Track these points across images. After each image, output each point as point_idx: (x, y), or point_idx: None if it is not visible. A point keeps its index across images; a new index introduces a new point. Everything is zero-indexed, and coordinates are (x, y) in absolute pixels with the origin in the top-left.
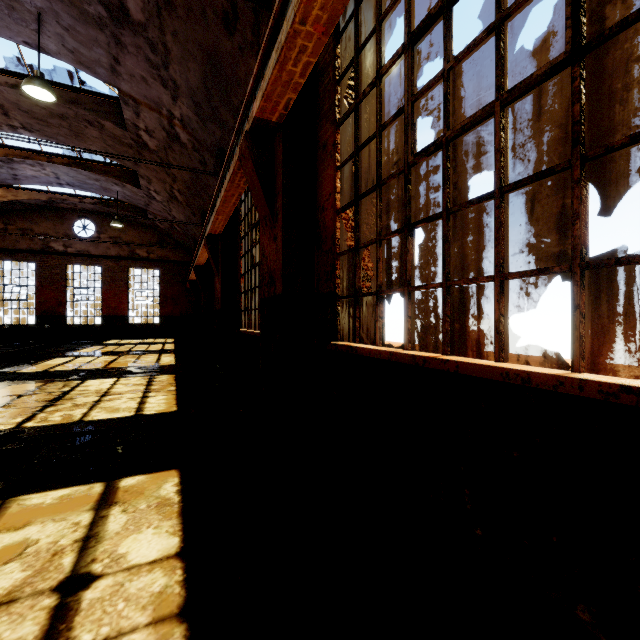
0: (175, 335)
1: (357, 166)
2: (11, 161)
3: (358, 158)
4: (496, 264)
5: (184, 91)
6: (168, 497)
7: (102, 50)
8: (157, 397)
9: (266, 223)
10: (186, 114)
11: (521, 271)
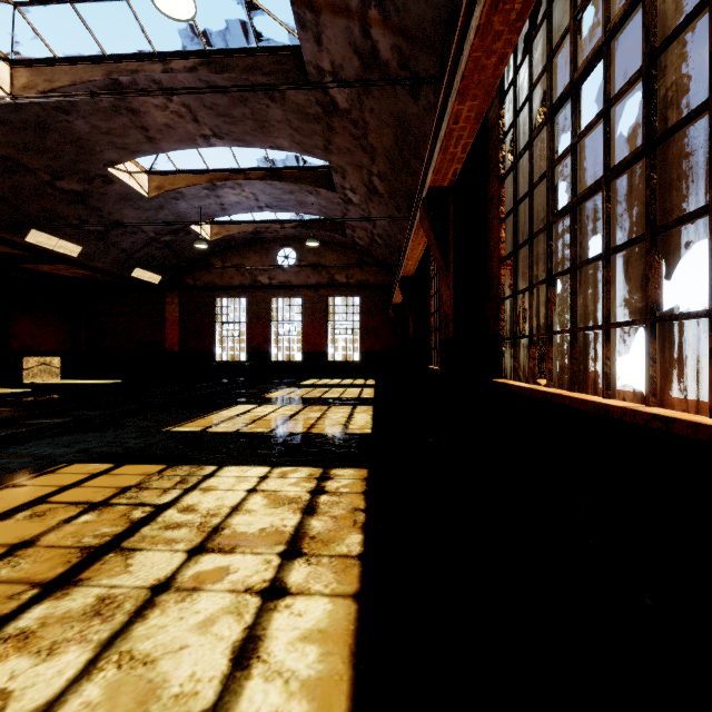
0: (376, 375)
1: None
2: (215, 187)
3: None
4: None
5: None
6: None
7: None
8: (302, 606)
9: None
10: None
11: None
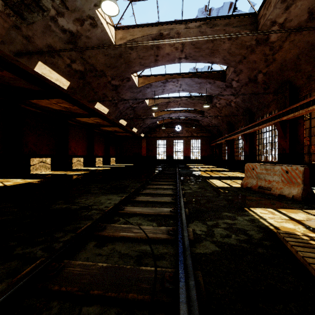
0: (205, 163)
1: (310, 130)
2: (170, 114)
3: (310, 129)
4: None
5: (240, 97)
6: None
7: (218, 91)
8: None
9: (282, 138)
10: (237, 101)
11: None
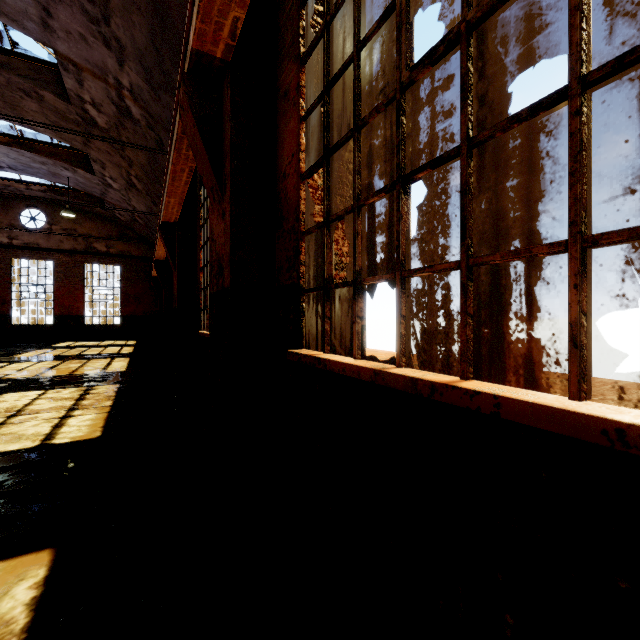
0: (138, 336)
1: (327, 109)
2: None
3: (328, 98)
4: (572, 219)
5: (131, 53)
6: (8, 618)
7: None
8: (82, 417)
9: (214, 197)
10: (136, 83)
11: (634, 227)
